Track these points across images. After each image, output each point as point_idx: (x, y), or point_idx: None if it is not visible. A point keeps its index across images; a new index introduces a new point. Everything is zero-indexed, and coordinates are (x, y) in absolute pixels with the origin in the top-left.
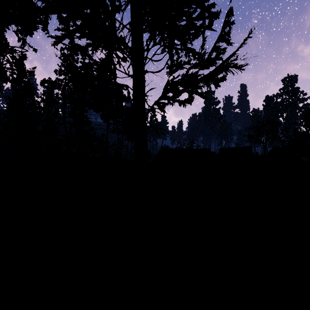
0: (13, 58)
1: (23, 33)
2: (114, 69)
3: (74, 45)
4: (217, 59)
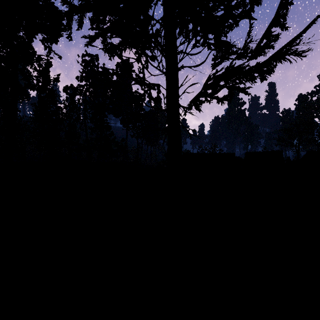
0: (40, 66)
1: (49, 41)
2: (142, 69)
3: (107, 44)
4: (267, 47)
